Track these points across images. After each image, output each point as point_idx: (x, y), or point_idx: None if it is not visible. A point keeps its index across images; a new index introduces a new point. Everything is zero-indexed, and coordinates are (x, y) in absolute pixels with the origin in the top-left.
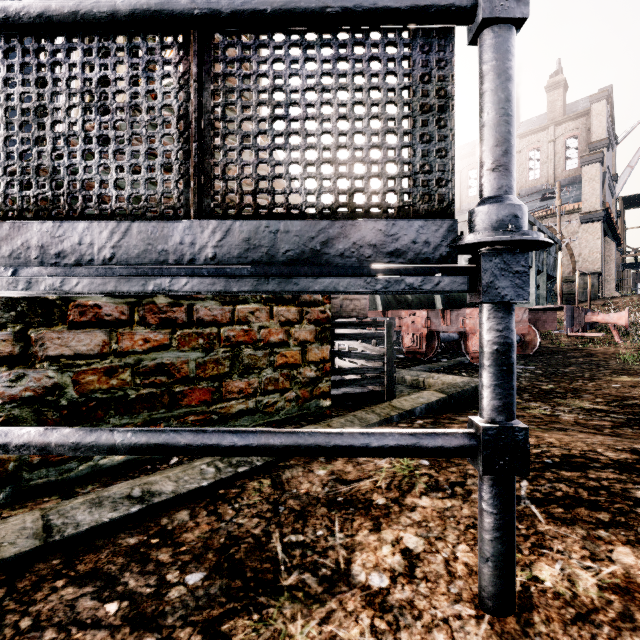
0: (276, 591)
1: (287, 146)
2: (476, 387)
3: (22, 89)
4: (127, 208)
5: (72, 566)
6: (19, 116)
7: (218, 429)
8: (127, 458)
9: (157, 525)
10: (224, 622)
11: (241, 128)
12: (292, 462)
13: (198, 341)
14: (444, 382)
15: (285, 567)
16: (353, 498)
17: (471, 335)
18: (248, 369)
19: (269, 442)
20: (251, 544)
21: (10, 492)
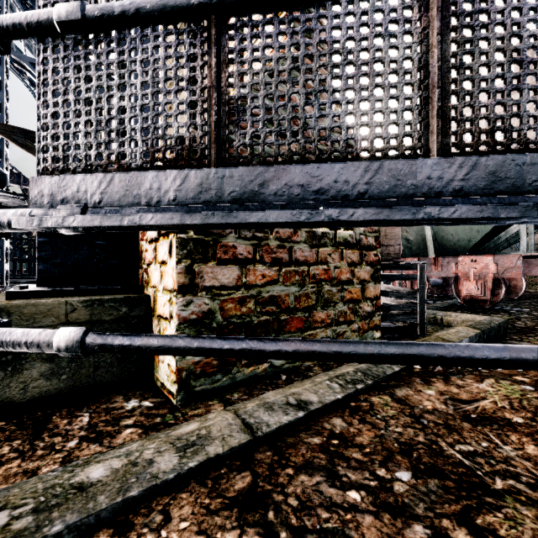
0: (495, 493)
1: (525, 86)
2: (499, 325)
3: (278, 55)
4: (371, 150)
5: (286, 458)
6: (276, 77)
7: (463, 343)
8: (252, 373)
9: (324, 429)
10: (473, 517)
11: (479, 73)
12: (393, 382)
13: (295, 277)
14: (464, 320)
15: (481, 472)
16: (486, 416)
17: (463, 280)
18: (327, 303)
19: (521, 356)
20: (427, 450)
21: (183, 395)
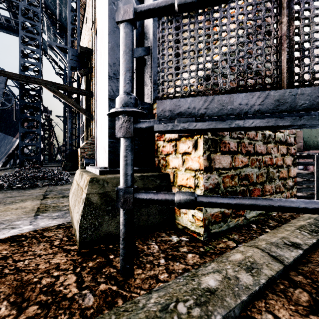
0: None
1: None
2: None
3: None
4: None
5: (316, 281)
6: None
7: None
8: (236, 222)
9: None
10: None
11: None
12: None
13: (256, 163)
14: None
15: None
16: None
17: None
18: (271, 179)
19: None
20: None
21: (206, 235)
